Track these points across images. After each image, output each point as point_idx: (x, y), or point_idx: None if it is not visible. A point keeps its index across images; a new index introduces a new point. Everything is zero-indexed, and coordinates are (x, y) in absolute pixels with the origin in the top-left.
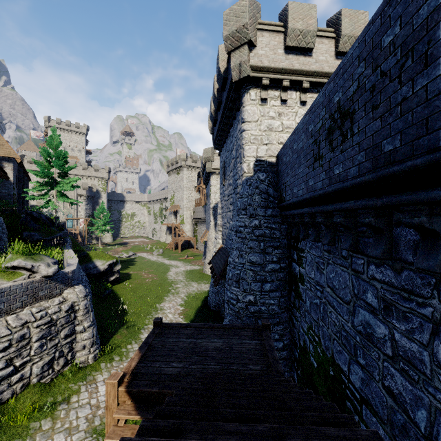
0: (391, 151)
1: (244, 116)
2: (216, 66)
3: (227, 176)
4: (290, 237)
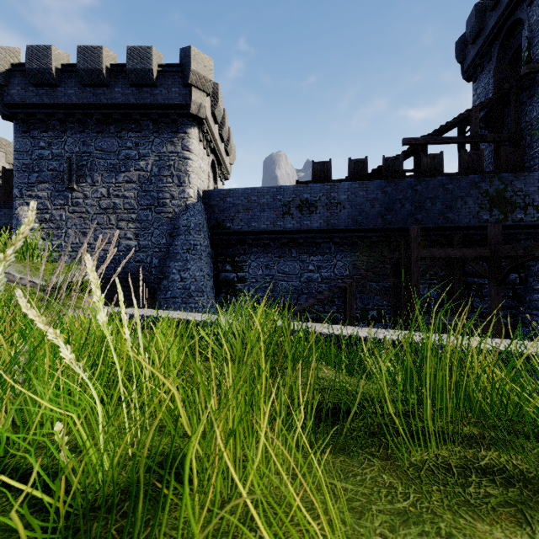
0: (334, 223)
1: (190, 146)
2: (131, 53)
3: (96, 180)
4: (216, 255)
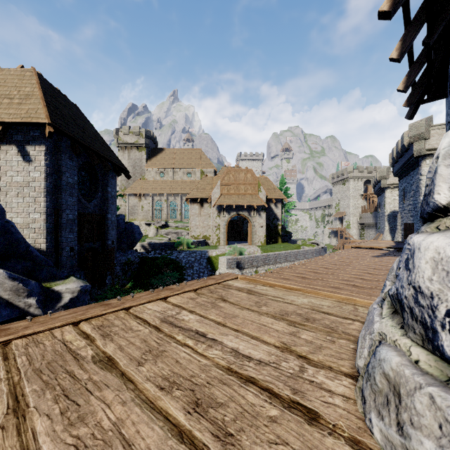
0: None
1: (421, 172)
2: (401, 140)
3: (407, 198)
4: None
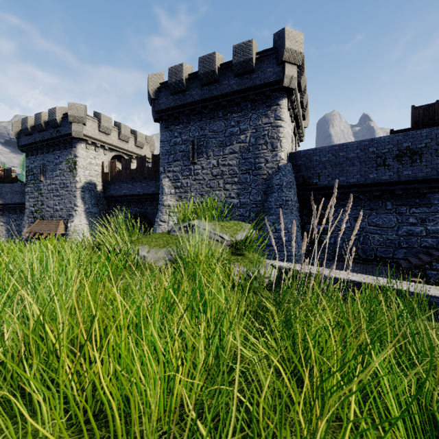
0: None
1: (281, 116)
2: (236, 50)
3: (209, 155)
4: (301, 209)
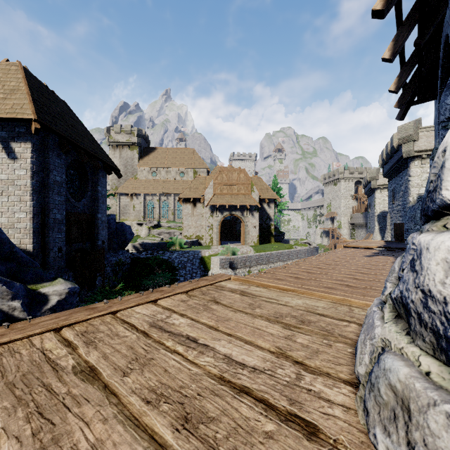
0: None
1: (410, 174)
2: (390, 141)
3: (396, 198)
4: None
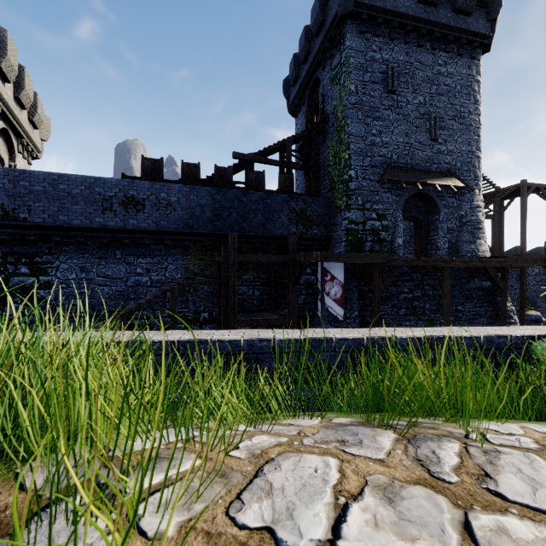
0: (164, 225)
1: None
2: None
3: None
4: (4, 254)
